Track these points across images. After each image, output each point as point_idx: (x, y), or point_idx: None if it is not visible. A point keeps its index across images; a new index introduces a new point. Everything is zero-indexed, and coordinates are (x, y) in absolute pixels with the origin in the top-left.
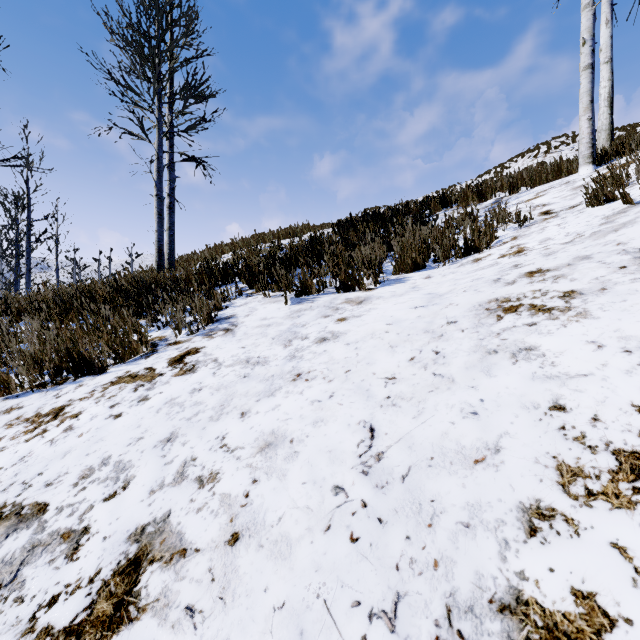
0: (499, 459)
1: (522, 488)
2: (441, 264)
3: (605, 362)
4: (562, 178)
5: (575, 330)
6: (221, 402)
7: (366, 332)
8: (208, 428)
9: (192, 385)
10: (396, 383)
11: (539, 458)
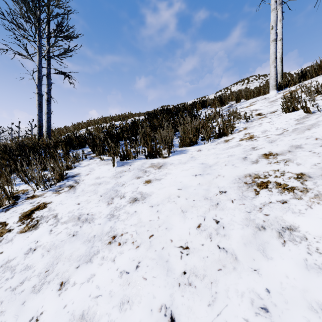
0: None
1: None
2: (206, 142)
3: None
4: (261, 96)
5: (321, 212)
6: (47, 267)
7: (164, 195)
8: (27, 303)
9: (29, 244)
10: (189, 254)
11: None
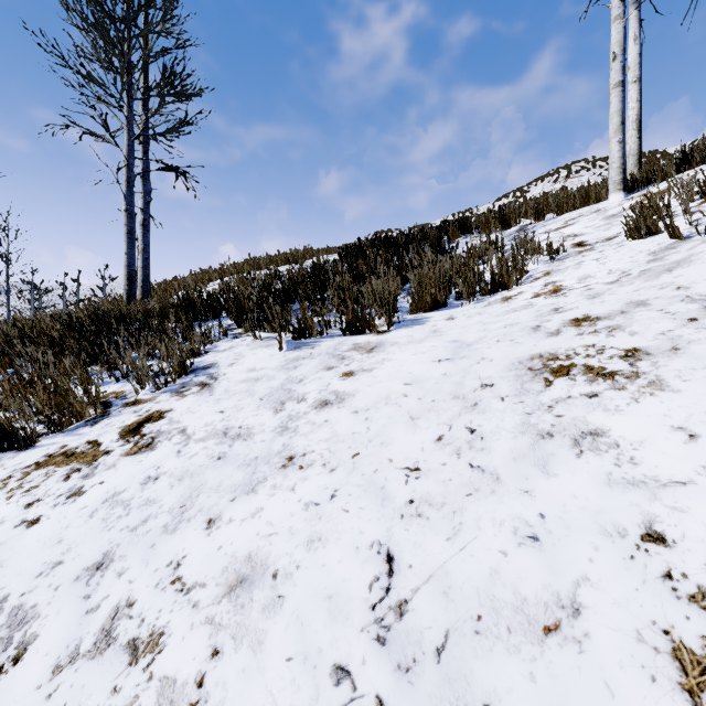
0: (581, 628)
1: (626, 692)
2: (465, 302)
3: (705, 463)
4: (591, 205)
5: (652, 408)
6: (182, 500)
7: (379, 395)
8: (159, 546)
9: (146, 471)
10: (421, 477)
11: (643, 632)
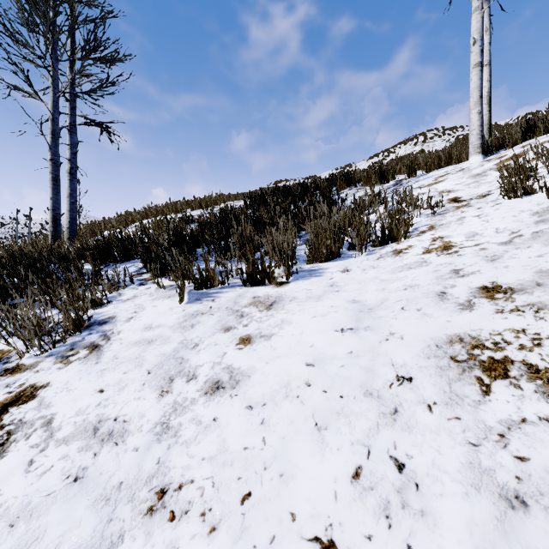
0: None
1: None
2: (357, 252)
3: None
4: (454, 165)
5: None
6: None
7: (278, 379)
8: None
9: None
10: None
11: None
